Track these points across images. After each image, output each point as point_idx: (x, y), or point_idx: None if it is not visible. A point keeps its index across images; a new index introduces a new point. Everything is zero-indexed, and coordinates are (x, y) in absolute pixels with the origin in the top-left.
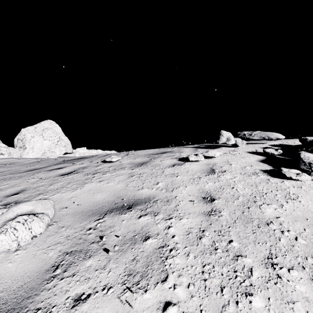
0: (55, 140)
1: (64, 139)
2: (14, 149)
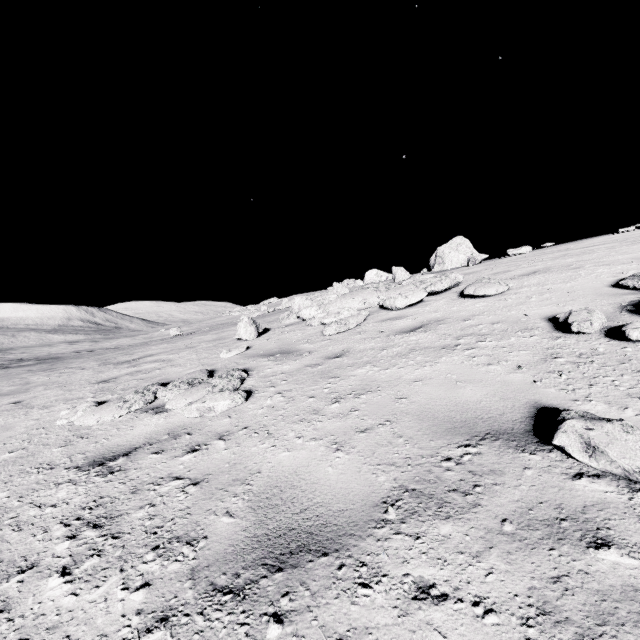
0: (468, 253)
1: (475, 252)
2: (434, 266)
